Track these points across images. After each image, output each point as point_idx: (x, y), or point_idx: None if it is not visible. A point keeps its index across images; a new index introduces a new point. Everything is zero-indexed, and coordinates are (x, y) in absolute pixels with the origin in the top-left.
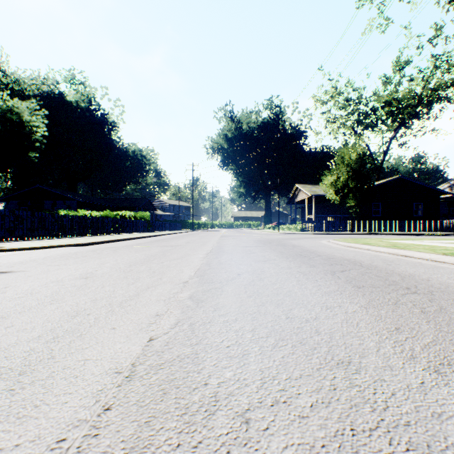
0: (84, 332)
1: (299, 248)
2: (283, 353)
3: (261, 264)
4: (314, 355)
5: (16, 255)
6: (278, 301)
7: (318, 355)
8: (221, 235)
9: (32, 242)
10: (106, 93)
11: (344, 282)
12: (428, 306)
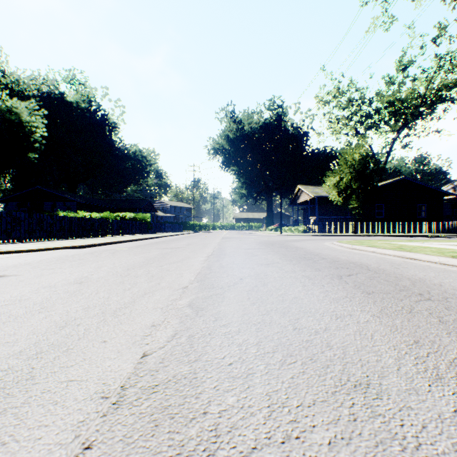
0: (71, 346)
1: (302, 250)
2: (292, 372)
3: (264, 268)
4: (328, 375)
5: (11, 257)
6: (284, 309)
7: (332, 374)
8: (223, 236)
9: (30, 244)
10: (106, 93)
11: (352, 288)
12: (446, 314)
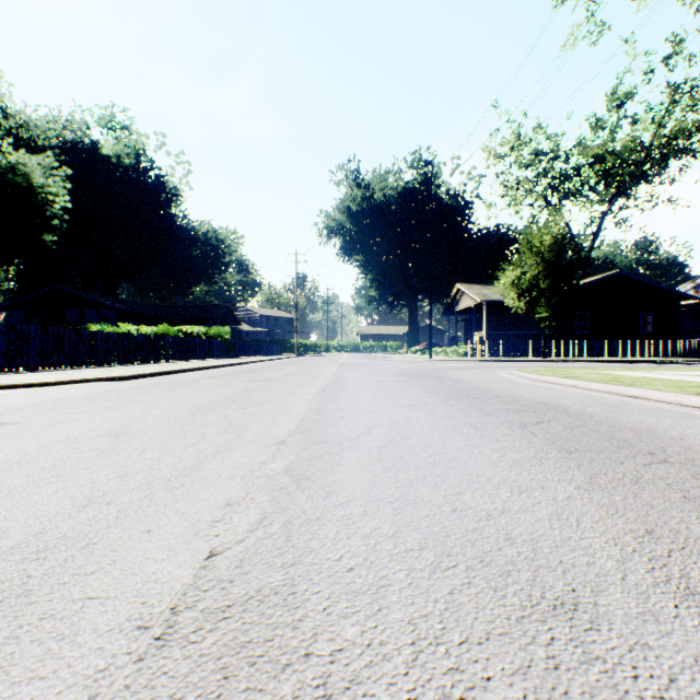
0: (94, 539)
1: (463, 384)
2: (451, 584)
3: (405, 412)
4: (509, 589)
5: (13, 395)
6: (436, 478)
7: (517, 587)
8: (341, 362)
9: (43, 374)
10: (162, 143)
11: (543, 443)
12: (694, 486)
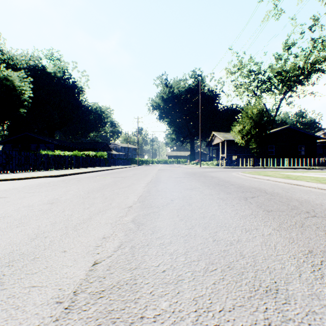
0: (37, 255)
1: (216, 179)
2: (214, 279)
3: (189, 192)
4: (243, 281)
5: (4, 184)
6: (205, 224)
7: (247, 281)
8: (159, 168)
9: (19, 174)
10: (75, 66)
11: (255, 207)
12: None
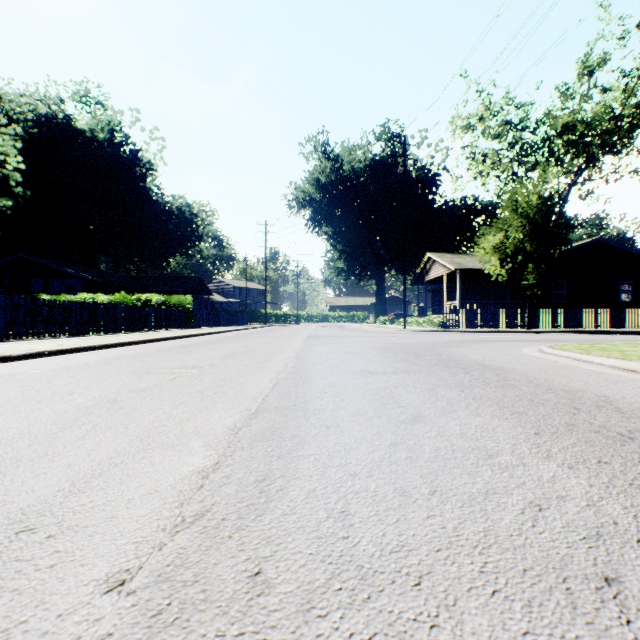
0: None
1: (523, 381)
2: None
3: None
4: None
5: None
6: None
7: None
8: (309, 334)
9: None
10: (137, 119)
11: None
12: None
